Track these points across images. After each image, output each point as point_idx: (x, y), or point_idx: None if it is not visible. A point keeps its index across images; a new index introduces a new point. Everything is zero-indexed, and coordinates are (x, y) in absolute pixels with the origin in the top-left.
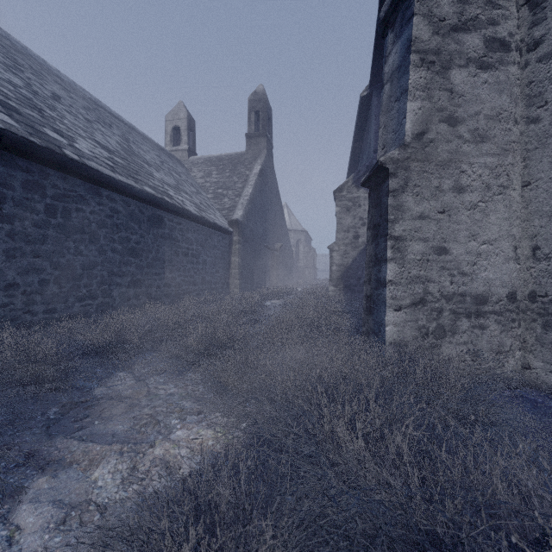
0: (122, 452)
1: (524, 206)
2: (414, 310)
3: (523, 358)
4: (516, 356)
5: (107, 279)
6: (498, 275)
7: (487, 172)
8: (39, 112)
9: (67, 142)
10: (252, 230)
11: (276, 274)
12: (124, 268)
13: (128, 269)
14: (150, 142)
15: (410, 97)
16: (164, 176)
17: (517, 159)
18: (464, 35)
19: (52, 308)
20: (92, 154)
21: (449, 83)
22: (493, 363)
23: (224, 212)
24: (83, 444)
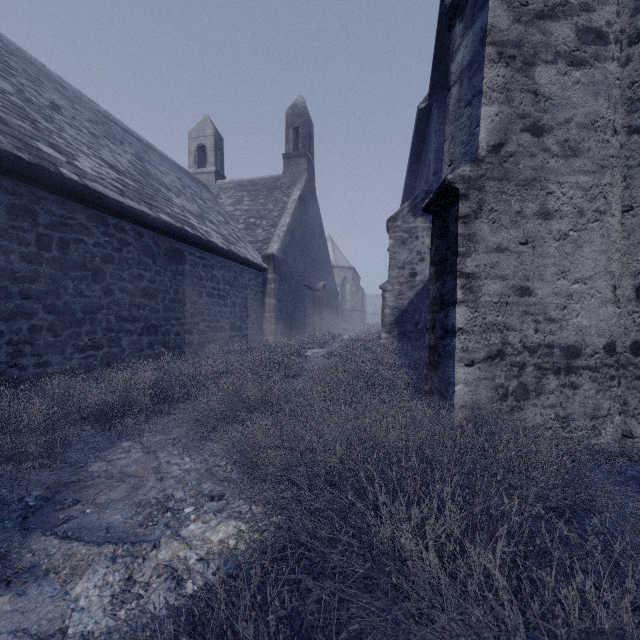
0: (115, 556)
1: (625, 236)
2: (490, 366)
3: (623, 424)
4: (615, 422)
5: (114, 324)
6: (593, 322)
7: (580, 193)
8: (31, 123)
9: (65, 160)
10: (290, 267)
11: (318, 318)
12: (136, 312)
13: (140, 313)
14: (170, 163)
15: (484, 100)
16: (185, 202)
17: (616, 177)
18: (551, 24)
19: (45, 361)
20: (97, 175)
21: (533, 83)
22: (588, 431)
23: (257, 245)
24: (65, 544)
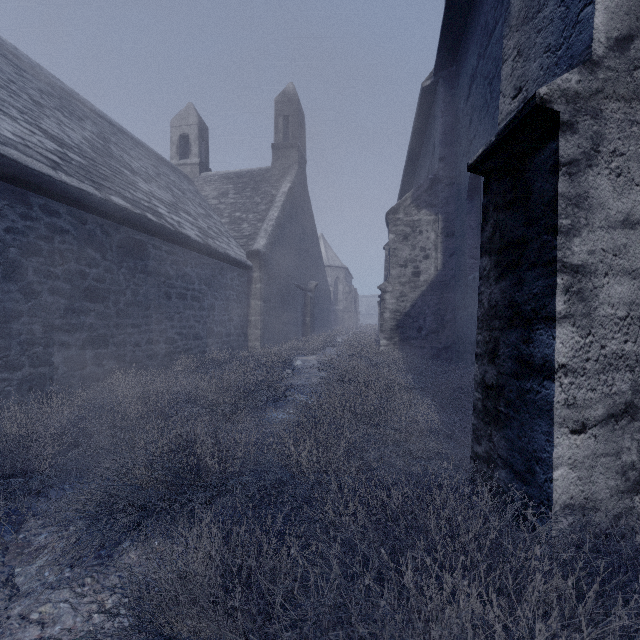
0: None
1: None
2: (613, 431)
3: None
4: None
5: (41, 336)
6: None
7: None
8: None
9: None
10: (278, 265)
11: (310, 321)
12: (75, 319)
13: (82, 320)
14: (147, 151)
15: None
16: (156, 189)
17: None
18: None
19: None
20: (19, 141)
21: None
22: None
23: (242, 241)
24: None
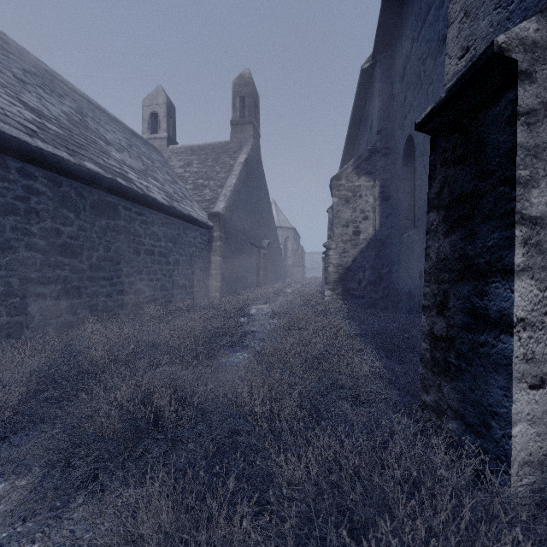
0: None
1: None
2: None
3: None
4: None
5: (18, 288)
6: None
7: None
8: None
9: None
10: (236, 225)
11: (263, 274)
12: (50, 272)
13: (57, 273)
14: (121, 126)
15: None
16: (128, 158)
17: None
18: None
19: None
20: None
21: None
22: None
23: (204, 204)
24: None
